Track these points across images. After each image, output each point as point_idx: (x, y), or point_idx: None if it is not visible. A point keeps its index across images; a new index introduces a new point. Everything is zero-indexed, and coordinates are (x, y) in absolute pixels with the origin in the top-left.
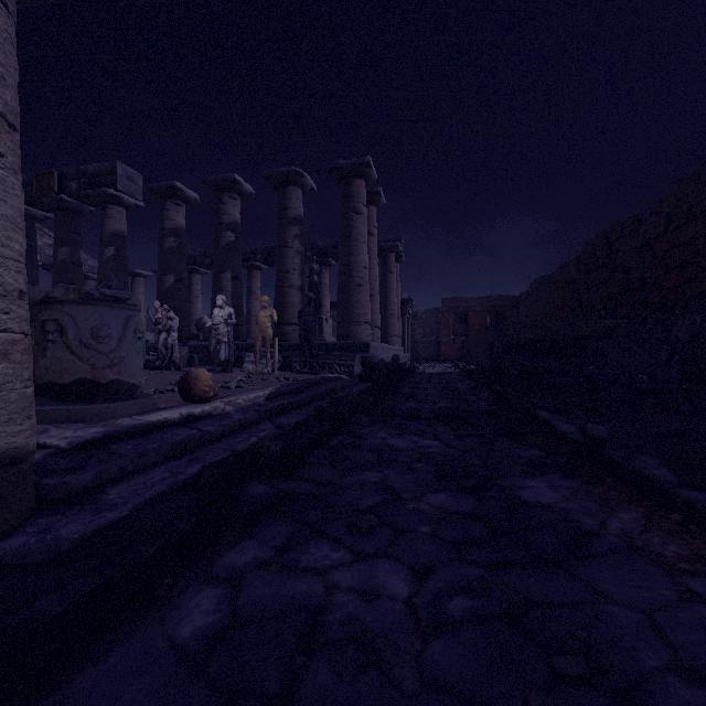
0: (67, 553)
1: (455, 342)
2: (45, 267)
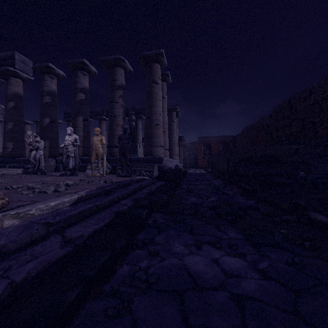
0: None
1: (204, 158)
2: None
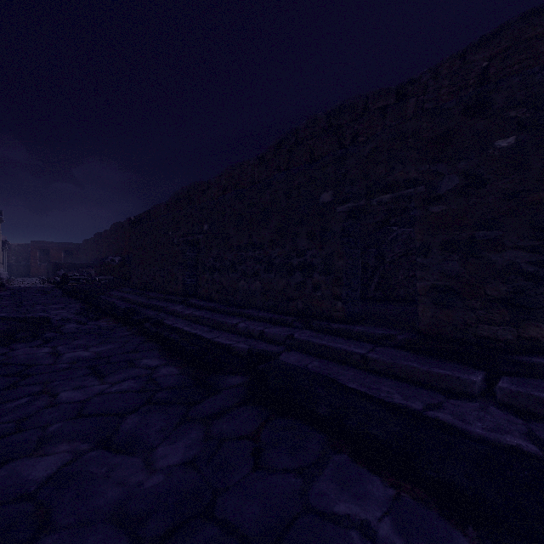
0: None
1: (41, 266)
2: None
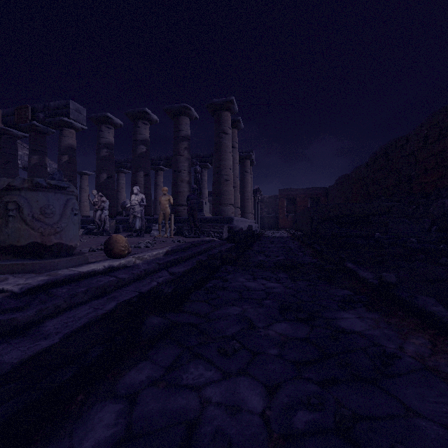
0: (7, 375)
1: (287, 217)
2: (24, 169)
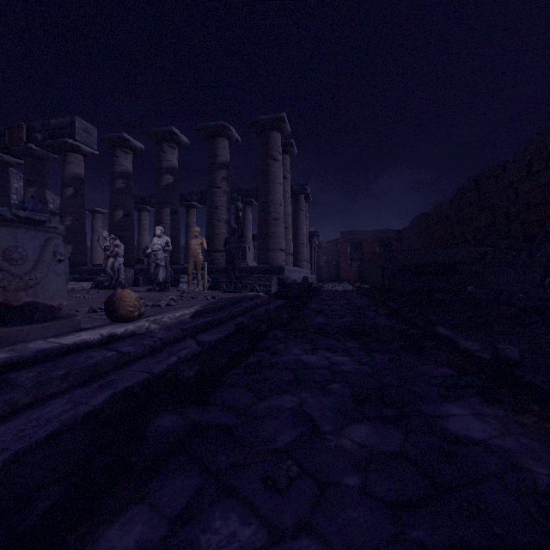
0: None
1: (351, 266)
2: None
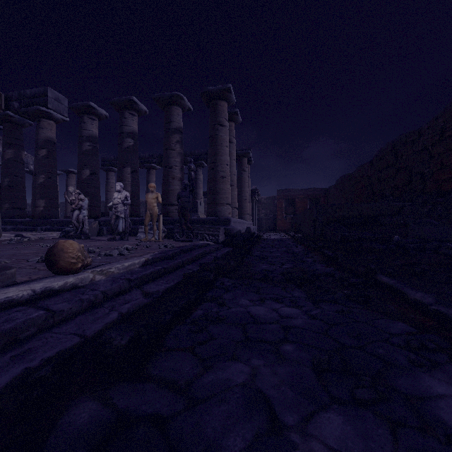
0: None
1: (286, 218)
2: None
